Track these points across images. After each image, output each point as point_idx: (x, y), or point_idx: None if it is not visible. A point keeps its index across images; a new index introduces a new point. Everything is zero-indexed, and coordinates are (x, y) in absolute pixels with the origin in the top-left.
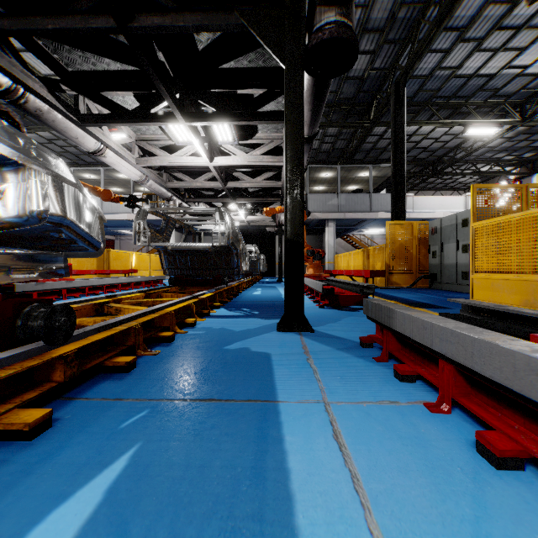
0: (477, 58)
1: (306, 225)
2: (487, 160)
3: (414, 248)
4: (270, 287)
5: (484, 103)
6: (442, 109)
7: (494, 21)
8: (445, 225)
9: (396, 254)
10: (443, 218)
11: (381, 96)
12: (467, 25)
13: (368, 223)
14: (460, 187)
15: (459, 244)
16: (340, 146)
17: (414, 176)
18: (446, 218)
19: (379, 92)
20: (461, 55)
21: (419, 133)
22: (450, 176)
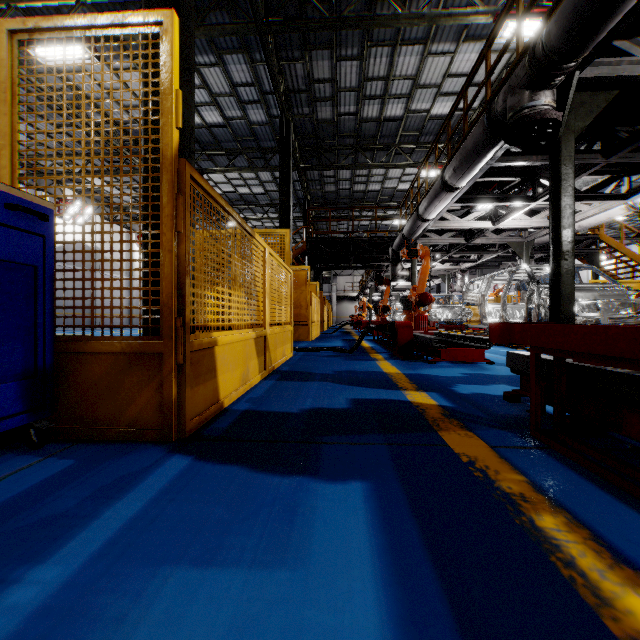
0: None
1: None
2: None
3: None
4: None
5: None
6: None
7: None
8: None
9: None
10: None
11: None
12: None
13: None
14: None
15: None
16: None
17: None
18: None
19: None
20: None
21: None
22: None
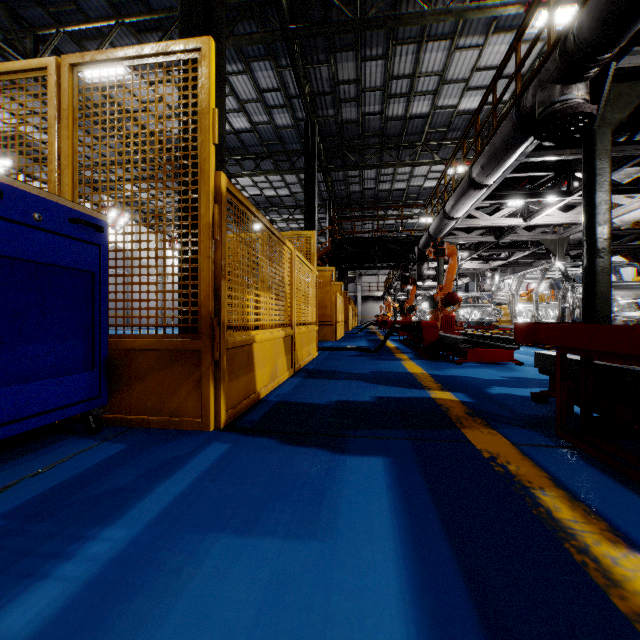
0: None
1: None
2: None
3: None
4: None
5: None
6: None
7: None
8: None
9: None
10: None
11: None
12: None
13: None
14: None
15: None
16: None
17: None
18: None
19: None
20: None
21: None
22: None
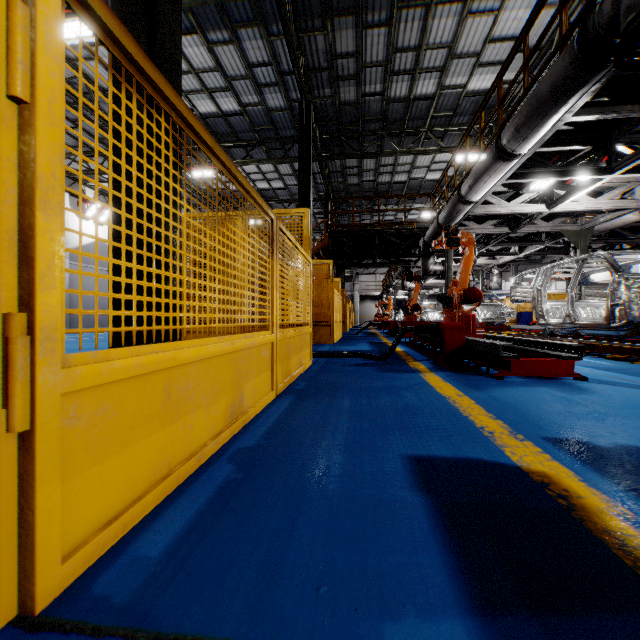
0: None
1: None
2: None
3: None
4: None
5: None
6: None
7: None
8: None
9: None
10: None
11: None
12: None
13: None
14: None
15: None
16: None
17: None
18: None
19: None
20: None
21: None
22: None
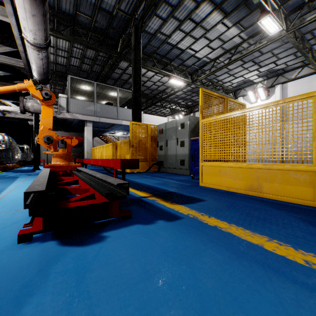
0: (178, 35)
1: (69, 124)
2: (175, 102)
3: (148, 143)
4: (6, 179)
5: (178, 67)
6: (159, 63)
7: (188, 12)
8: (169, 127)
9: (137, 146)
10: (167, 122)
11: (125, 36)
12: (176, 6)
13: (116, 127)
14: (162, 115)
15: (178, 140)
16: (96, 70)
17: (142, 104)
18: (169, 122)
19: (124, 33)
20: (171, 28)
21: (146, 75)
22: (159, 108)
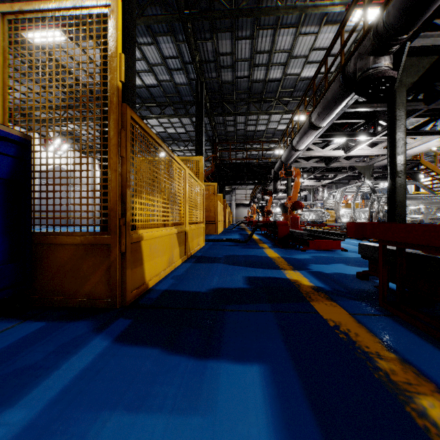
0: None
1: None
2: None
3: None
4: None
5: None
6: None
7: None
8: None
9: None
10: None
11: None
12: None
13: None
14: None
15: None
16: None
17: None
18: None
19: None
20: None
21: None
22: None
